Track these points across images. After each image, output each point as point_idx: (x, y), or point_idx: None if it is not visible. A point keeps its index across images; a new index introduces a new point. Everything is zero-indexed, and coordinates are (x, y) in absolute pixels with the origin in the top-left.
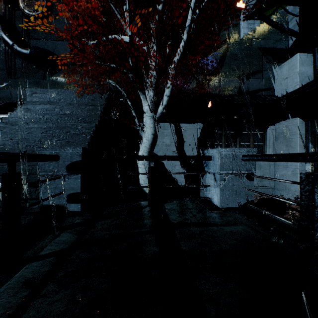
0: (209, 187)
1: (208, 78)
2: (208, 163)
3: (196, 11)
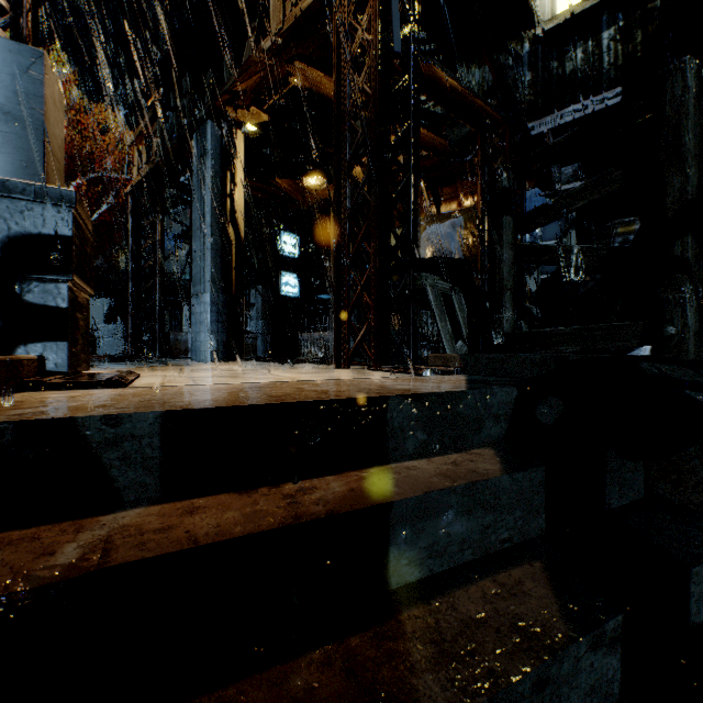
0: (98, 347)
1: (118, 254)
2: (97, 333)
3: (95, 215)
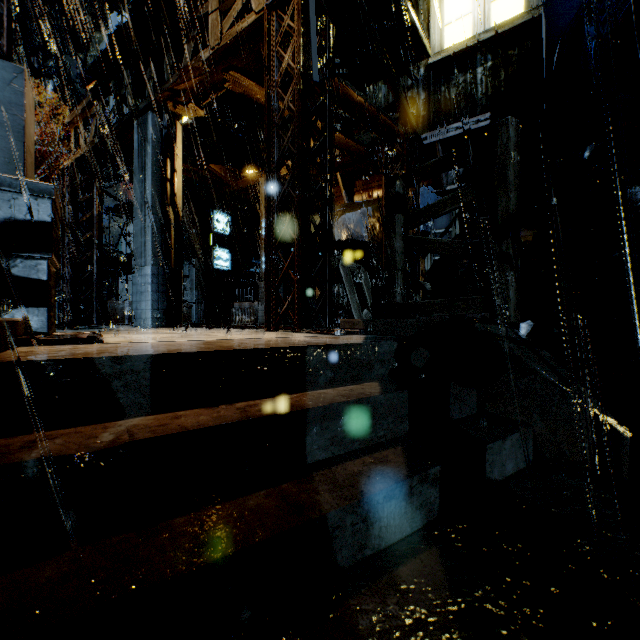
0: None
1: None
2: None
3: None
